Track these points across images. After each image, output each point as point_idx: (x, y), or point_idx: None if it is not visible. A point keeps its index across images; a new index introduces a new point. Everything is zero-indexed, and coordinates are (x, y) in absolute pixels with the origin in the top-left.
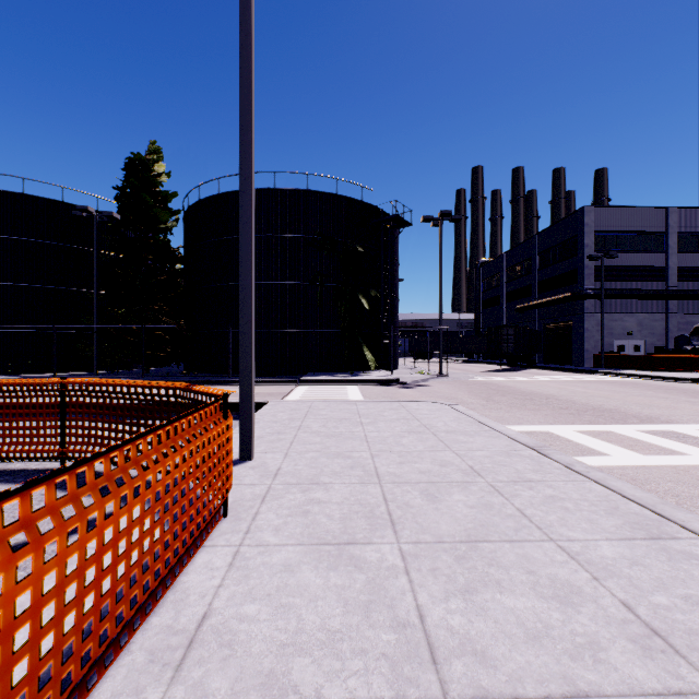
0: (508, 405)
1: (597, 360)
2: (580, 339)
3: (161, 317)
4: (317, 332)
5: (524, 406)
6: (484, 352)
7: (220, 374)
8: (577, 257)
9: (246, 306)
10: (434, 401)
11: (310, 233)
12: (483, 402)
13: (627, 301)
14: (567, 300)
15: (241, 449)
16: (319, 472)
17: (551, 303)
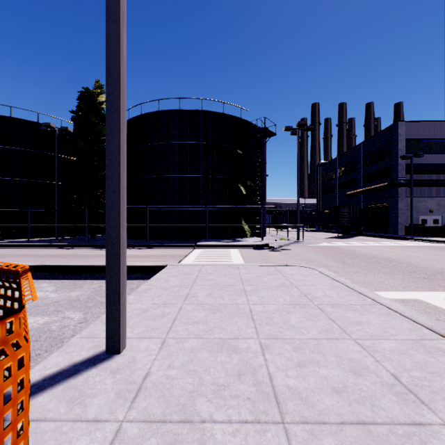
0: (363, 268)
1: (408, 230)
2: (394, 215)
3: (102, 200)
4: (209, 210)
5: (377, 270)
6: (323, 224)
7: (142, 239)
8: (392, 157)
9: (113, 172)
10: (303, 265)
11: (204, 140)
12: (340, 265)
13: (429, 188)
14: (385, 188)
15: (108, 340)
16: (196, 386)
17: (372, 190)
